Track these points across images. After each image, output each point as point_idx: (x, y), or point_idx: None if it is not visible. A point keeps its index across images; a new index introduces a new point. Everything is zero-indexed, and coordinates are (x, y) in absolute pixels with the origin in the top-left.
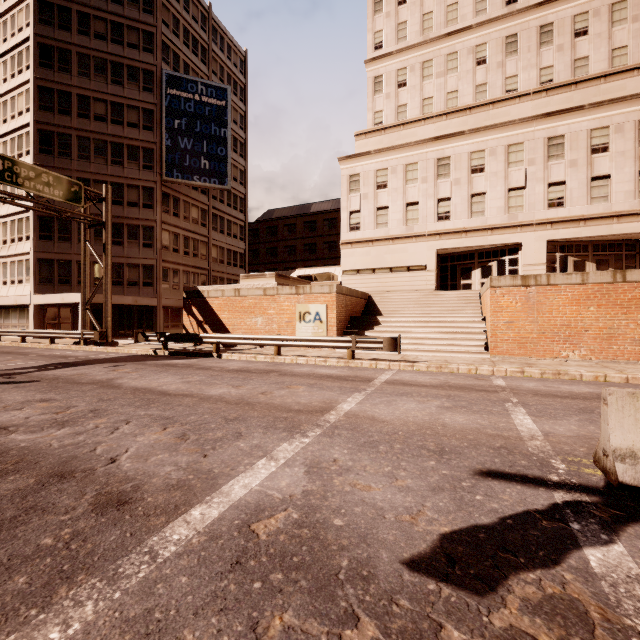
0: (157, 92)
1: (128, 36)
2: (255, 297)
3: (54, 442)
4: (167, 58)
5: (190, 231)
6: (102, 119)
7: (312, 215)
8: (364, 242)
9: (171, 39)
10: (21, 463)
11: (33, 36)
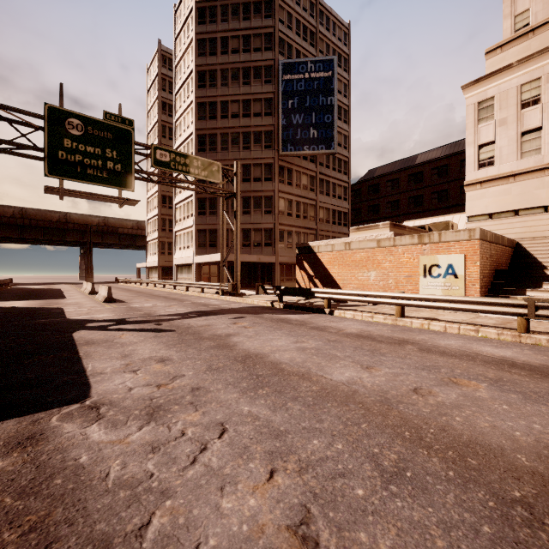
0: (275, 81)
1: (254, 43)
2: (367, 250)
3: (115, 466)
4: (282, 51)
5: (301, 196)
6: (236, 116)
7: (417, 166)
8: (500, 179)
9: (286, 33)
10: (32, 535)
11: (194, 68)
